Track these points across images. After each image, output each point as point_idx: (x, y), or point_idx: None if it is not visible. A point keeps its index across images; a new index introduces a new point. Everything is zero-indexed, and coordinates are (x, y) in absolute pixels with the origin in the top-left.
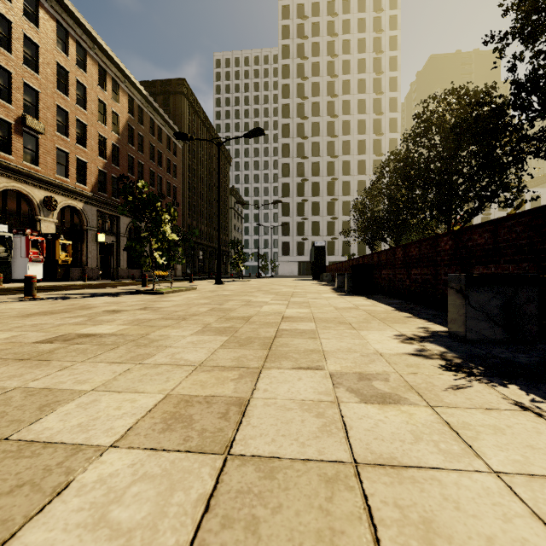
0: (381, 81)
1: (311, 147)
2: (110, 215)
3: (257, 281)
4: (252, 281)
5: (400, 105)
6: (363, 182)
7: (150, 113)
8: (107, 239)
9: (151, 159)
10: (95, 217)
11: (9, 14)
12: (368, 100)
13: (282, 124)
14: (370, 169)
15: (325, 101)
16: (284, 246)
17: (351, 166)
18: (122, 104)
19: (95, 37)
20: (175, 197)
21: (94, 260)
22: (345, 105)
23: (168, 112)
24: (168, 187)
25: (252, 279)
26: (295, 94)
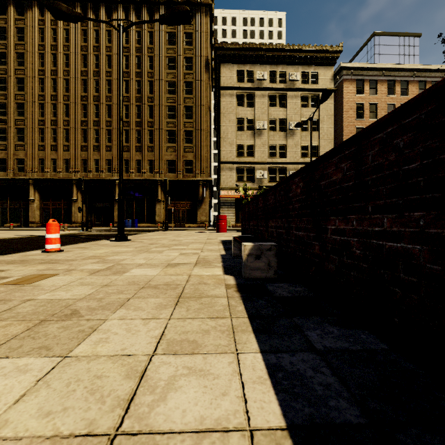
0: None
1: None
2: None
3: None
4: None
5: None
6: None
7: None
8: None
9: None
10: None
11: (394, 101)
12: None
13: None
14: None
15: None
16: None
17: None
18: None
19: (444, 69)
20: None
21: None
22: None
23: None
24: None
25: None
26: None
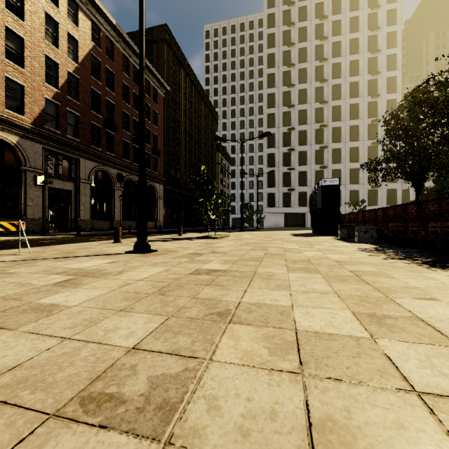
0: (377, 16)
1: (298, 94)
2: (66, 156)
3: (236, 237)
4: (230, 237)
5: (400, 39)
6: (355, 128)
7: (123, 50)
8: (61, 184)
9: (126, 102)
10: (39, 156)
11: None
12: (361, 38)
13: (268, 75)
14: (364, 112)
15: (313, 45)
16: (269, 197)
17: (342, 111)
18: (83, 29)
19: None
20: (155, 146)
21: (37, 209)
22: (336, 47)
23: (151, 61)
24: (147, 134)
25: (233, 233)
26: (281, 42)
